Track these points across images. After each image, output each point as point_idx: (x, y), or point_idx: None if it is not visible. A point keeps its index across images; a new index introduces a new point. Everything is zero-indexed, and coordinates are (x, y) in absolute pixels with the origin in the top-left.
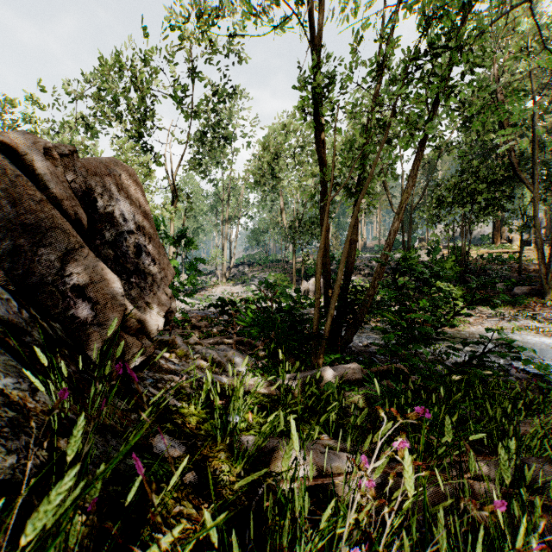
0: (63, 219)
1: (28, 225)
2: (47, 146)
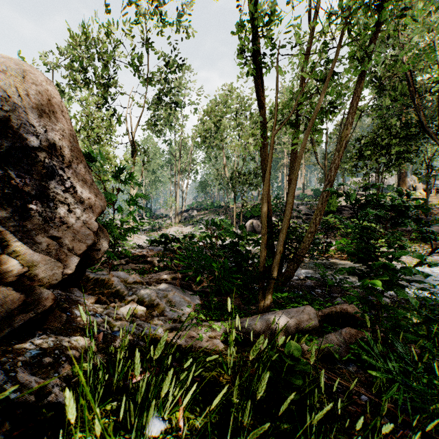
0: None
1: None
2: None
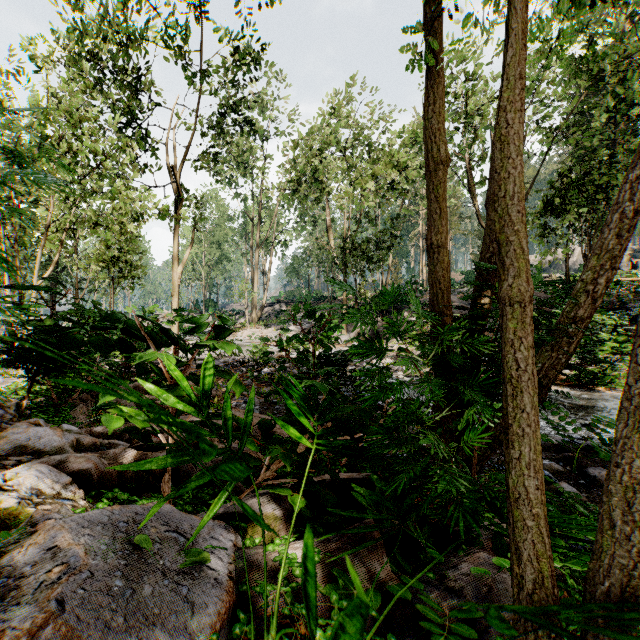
0: None
1: None
2: None
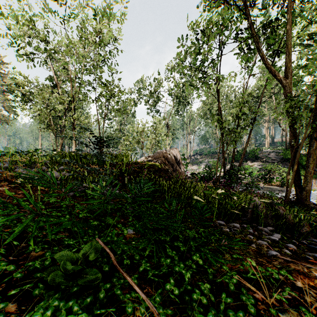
0: (175, 162)
1: (173, 164)
2: (172, 152)
